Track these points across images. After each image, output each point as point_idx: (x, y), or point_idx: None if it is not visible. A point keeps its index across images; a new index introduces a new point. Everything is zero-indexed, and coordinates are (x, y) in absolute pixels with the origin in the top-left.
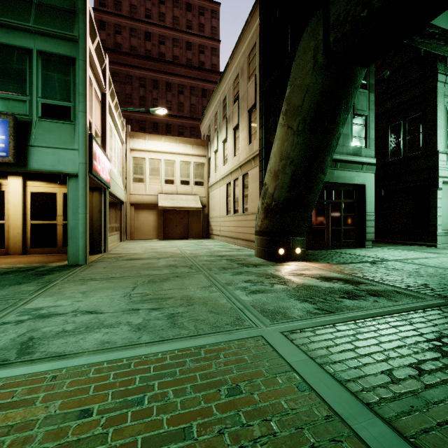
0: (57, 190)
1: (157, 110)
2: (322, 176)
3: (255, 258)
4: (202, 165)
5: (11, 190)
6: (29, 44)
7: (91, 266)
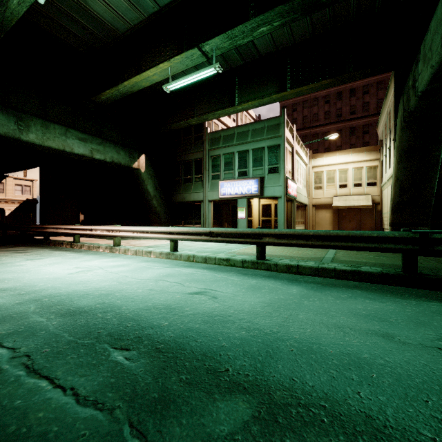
0: (272, 202)
1: (330, 137)
2: (430, 184)
3: None
4: (375, 168)
5: (254, 204)
6: (264, 145)
7: None
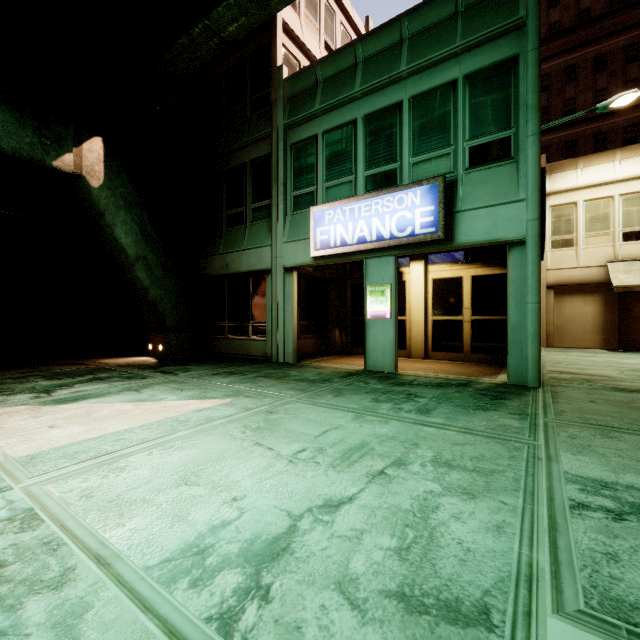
0: (463, 272)
1: (613, 102)
2: None
3: None
4: None
5: (413, 279)
6: (453, 74)
7: (556, 393)
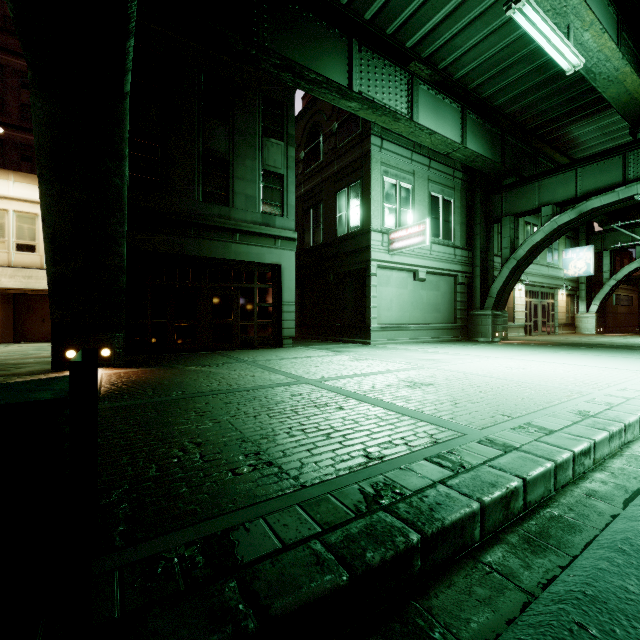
0: None
1: None
2: (114, 245)
3: (45, 366)
4: None
5: None
6: None
7: None
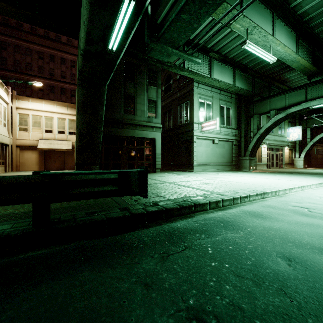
0: None
1: (34, 83)
2: (98, 134)
3: None
4: (75, 121)
5: None
6: None
7: None
